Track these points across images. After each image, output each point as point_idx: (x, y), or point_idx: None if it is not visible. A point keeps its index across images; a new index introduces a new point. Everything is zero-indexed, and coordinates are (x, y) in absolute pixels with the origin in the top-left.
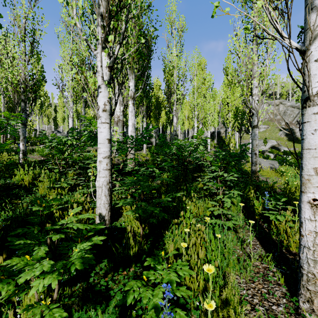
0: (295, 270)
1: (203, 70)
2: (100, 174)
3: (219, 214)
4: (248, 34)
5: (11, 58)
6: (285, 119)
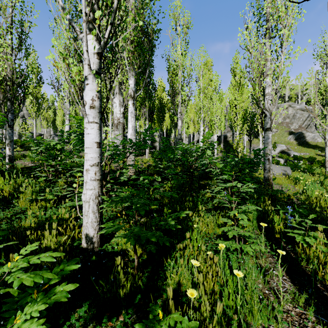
0: None
1: (209, 71)
2: (87, 186)
3: None
4: (260, 27)
5: None
6: (295, 123)
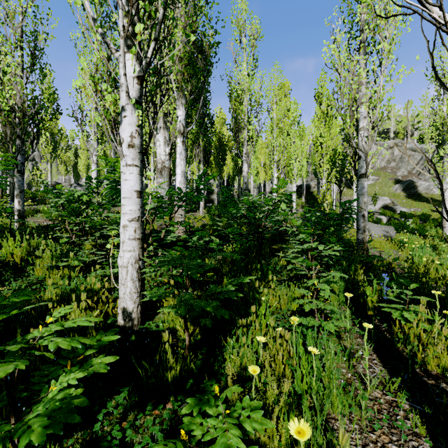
0: (444, 410)
1: (286, 97)
2: (125, 247)
3: (311, 309)
4: (352, 39)
5: (0, 74)
6: (403, 167)
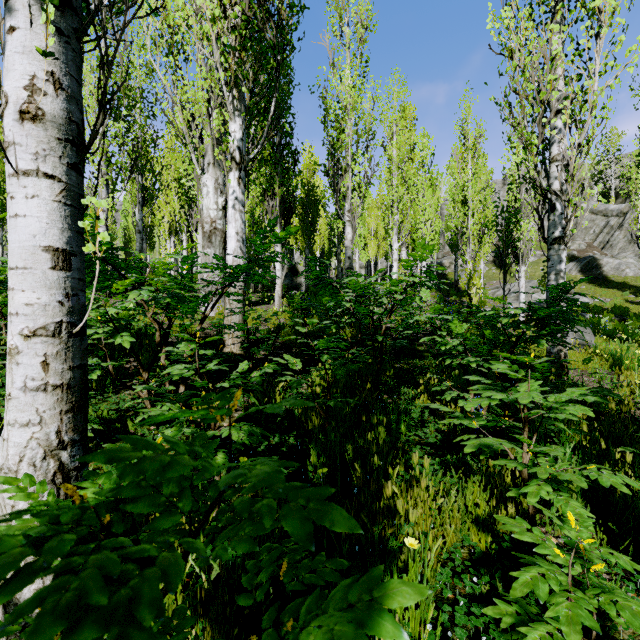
0: None
1: (409, 130)
2: (11, 411)
3: (522, 546)
4: None
5: None
6: (579, 238)
